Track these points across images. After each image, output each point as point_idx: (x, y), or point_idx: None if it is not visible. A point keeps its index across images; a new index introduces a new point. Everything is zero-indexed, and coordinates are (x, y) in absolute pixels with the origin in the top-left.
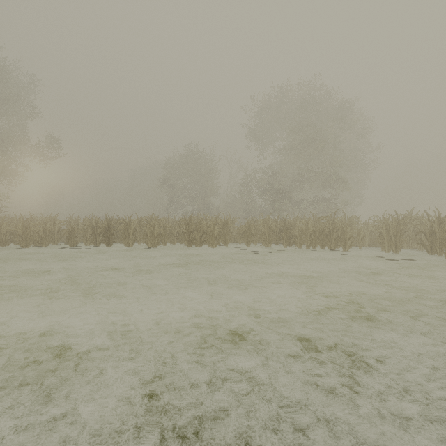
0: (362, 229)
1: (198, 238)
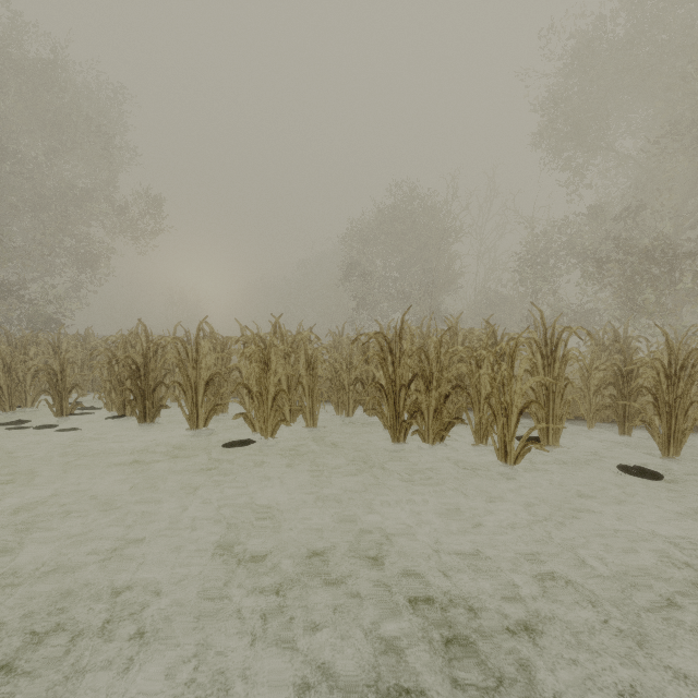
0: None
1: (431, 409)
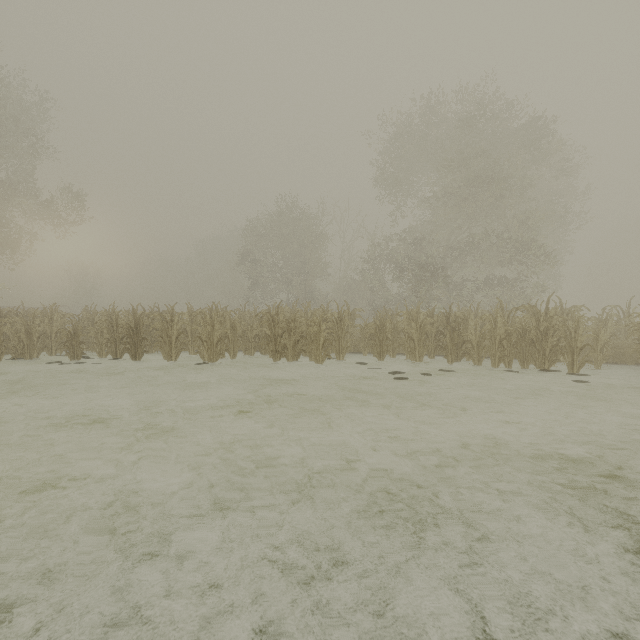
0: (601, 330)
1: (291, 346)
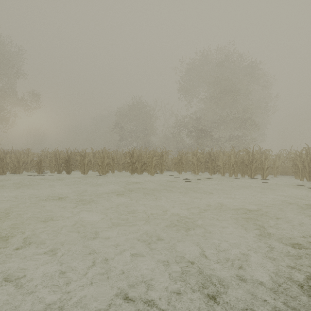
0: (276, 160)
1: (139, 167)
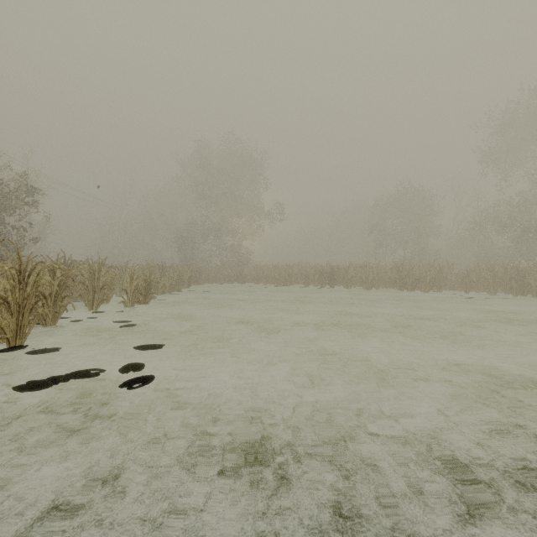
0: None
1: (409, 284)
